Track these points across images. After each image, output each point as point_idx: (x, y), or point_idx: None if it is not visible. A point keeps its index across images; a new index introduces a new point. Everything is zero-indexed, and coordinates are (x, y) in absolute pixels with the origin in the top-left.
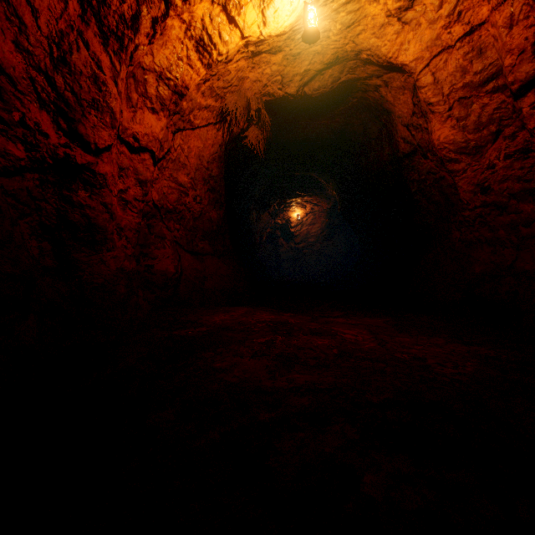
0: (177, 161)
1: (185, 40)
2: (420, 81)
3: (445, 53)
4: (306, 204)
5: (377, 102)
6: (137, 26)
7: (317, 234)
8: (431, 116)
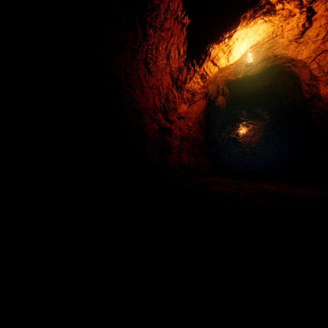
0: (188, 117)
1: (196, 76)
2: (310, 67)
3: (324, 53)
4: (249, 124)
5: (290, 72)
6: (186, 82)
7: (256, 142)
8: (319, 82)
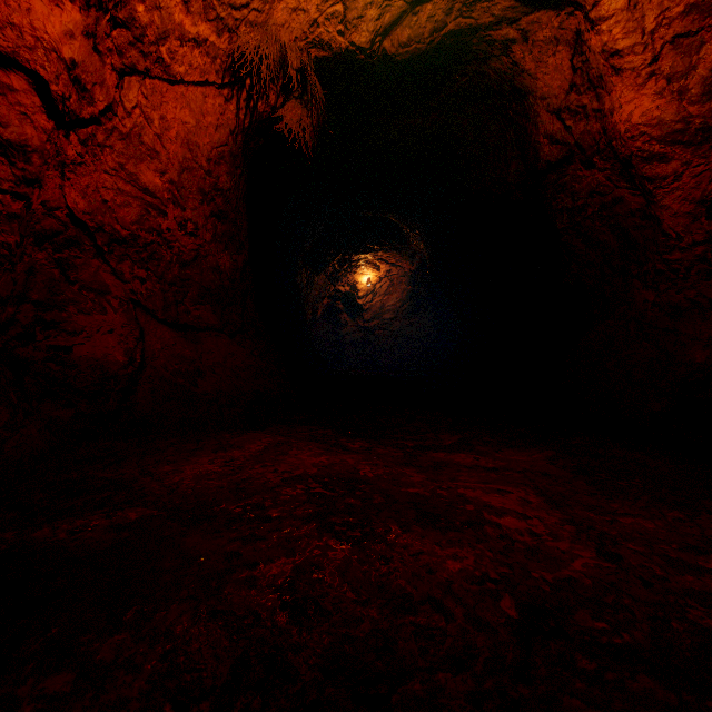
0: (136, 141)
1: None
2: (602, 6)
3: None
4: (380, 263)
5: (503, 78)
6: None
7: (395, 308)
8: (614, 80)
